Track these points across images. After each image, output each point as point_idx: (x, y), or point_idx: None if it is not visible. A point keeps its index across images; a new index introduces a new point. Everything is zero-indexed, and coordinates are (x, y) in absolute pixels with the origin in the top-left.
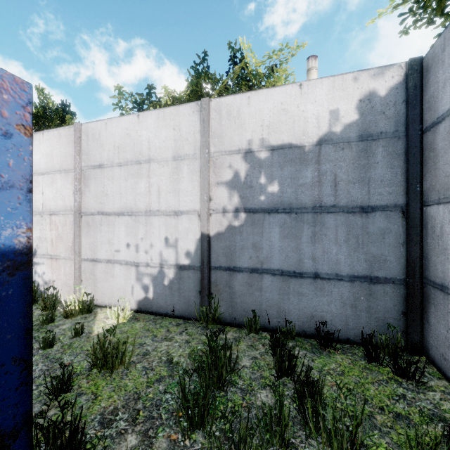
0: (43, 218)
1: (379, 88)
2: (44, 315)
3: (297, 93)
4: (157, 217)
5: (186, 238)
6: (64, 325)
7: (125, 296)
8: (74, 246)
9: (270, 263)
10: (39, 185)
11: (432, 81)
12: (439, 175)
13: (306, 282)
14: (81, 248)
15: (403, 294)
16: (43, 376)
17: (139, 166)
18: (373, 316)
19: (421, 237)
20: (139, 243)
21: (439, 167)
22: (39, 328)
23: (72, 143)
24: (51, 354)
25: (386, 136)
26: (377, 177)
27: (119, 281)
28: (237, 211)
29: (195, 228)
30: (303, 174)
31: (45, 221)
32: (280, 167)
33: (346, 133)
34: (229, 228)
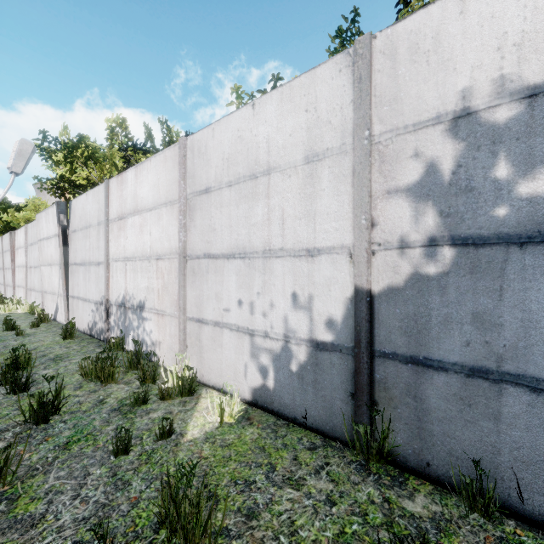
0: (151, 264)
1: None
2: (136, 393)
3: None
4: (280, 260)
5: (327, 295)
6: (156, 411)
7: (236, 377)
8: (179, 300)
9: (524, 361)
10: (147, 224)
11: None
12: None
13: None
14: (186, 303)
15: None
16: (92, 520)
17: (254, 182)
18: None
19: None
20: (254, 300)
21: None
22: (128, 412)
23: (177, 166)
24: (121, 469)
25: None
26: None
27: (229, 354)
28: (432, 245)
29: (342, 279)
30: None
31: (152, 267)
32: None
33: None
34: (414, 278)
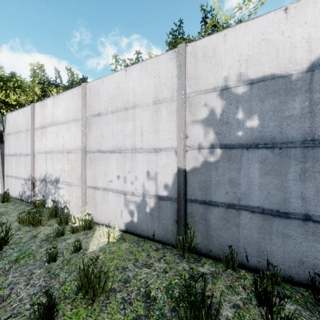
0: (63, 155)
1: None
2: (57, 230)
3: (282, 18)
4: (140, 154)
5: (164, 172)
6: (70, 239)
7: (116, 218)
8: (82, 176)
9: (248, 199)
10: (61, 131)
11: None
12: None
13: (293, 223)
14: (86, 178)
15: None
16: (39, 294)
17: (126, 112)
18: None
19: None
20: (126, 175)
21: None
22: (52, 240)
23: (81, 99)
24: (53, 269)
25: None
26: None
27: (112, 205)
28: (212, 148)
29: (172, 164)
30: (289, 105)
31: (64, 157)
32: (261, 100)
33: None
34: (204, 163)
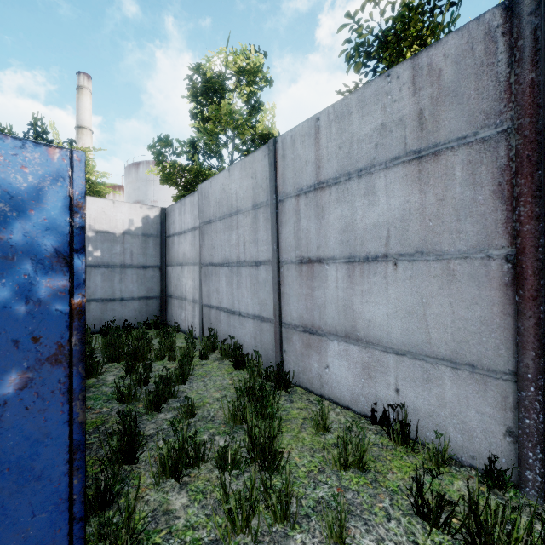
0: None
1: (151, 214)
2: None
3: (112, 205)
4: None
5: None
6: None
7: None
8: None
9: (95, 295)
10: None
11: (169, 220)
12: (170, 256)
13: (117, 303)
14: None
15: (160, 302)
16: None
17: None
18: (148, 314)
19: (166, 278)
20: None
21: (170, 253)
22: None
23: None
24: None
25: (153, 236)
26: (150, 253)
27: None
28: None
29: None
30: (115, 248)
31: None
32: (102, 243)
33: (137, 231)
34: None
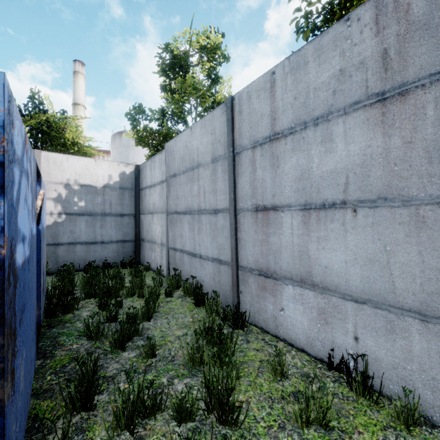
0: None
1: (127, 171)
2: None
3: (94, 163)
4: None
5: None
6: None
7: None
8: None
9: (80, 239)
10: None
11: (142, 175)
12: (143, 206)
13: (98, 245)
14: None
15: (134, 245)
16: None
17: None
18: (124, 255)
19: (139, 225)
20: None
21: (143, 203)
22: None
23: None
24: None
25: (129, 189)
26: (126, 203)
27: None
28: (60, 214)
29: None
30: (97, 199)
31: None
32: (86, 195)
33: (115, 185)
34: (55, 223)
